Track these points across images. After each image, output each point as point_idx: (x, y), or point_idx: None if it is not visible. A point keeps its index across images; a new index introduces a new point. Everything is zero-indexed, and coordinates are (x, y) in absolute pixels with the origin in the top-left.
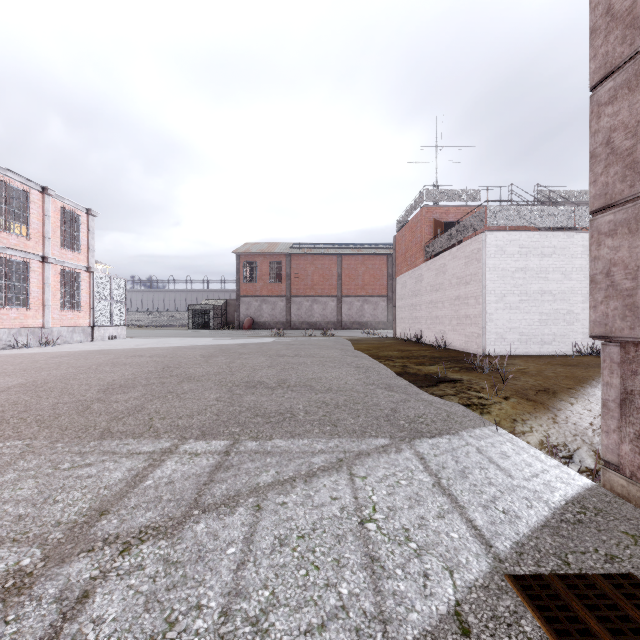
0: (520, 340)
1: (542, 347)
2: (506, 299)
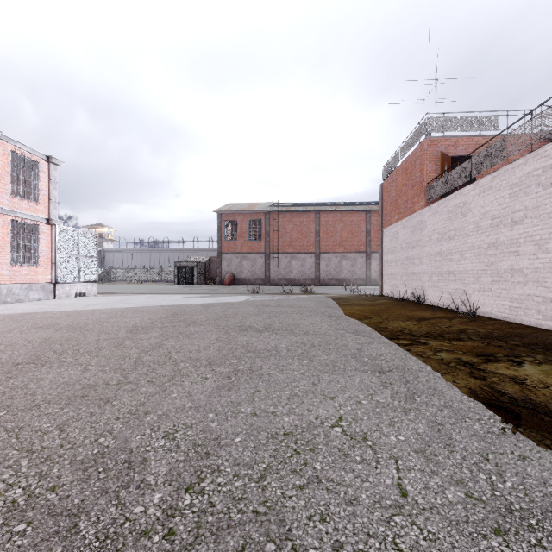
0: None
1: None
2: None
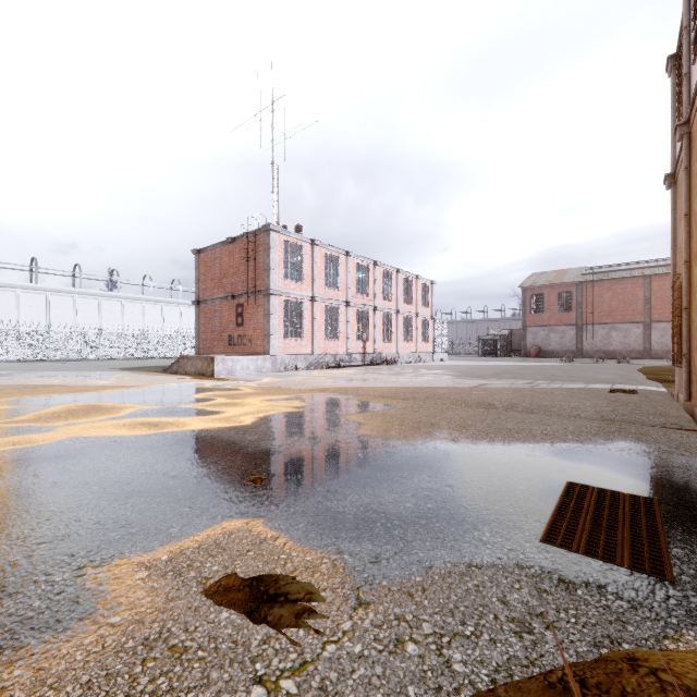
0: None
1: None
2: None
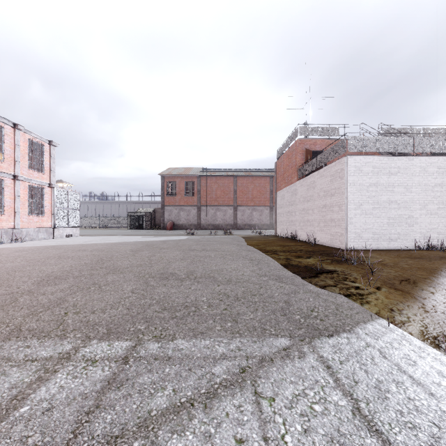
0: (373, 238)
1: (390, 243)
2: (362, 207)
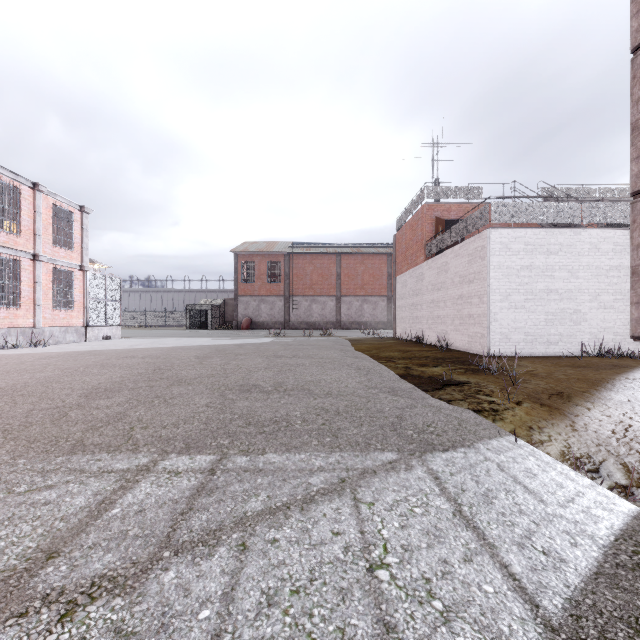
0: (525, 340)
1: (548, 347)
2: (511, 298)
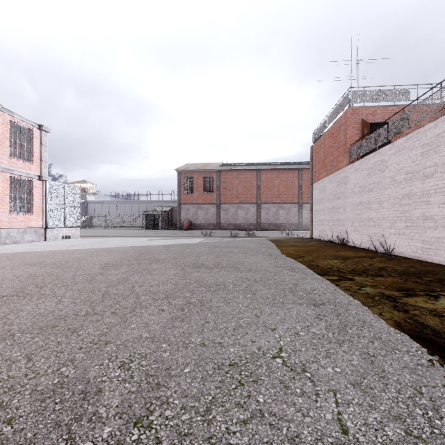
0: None
1: None
2: None
